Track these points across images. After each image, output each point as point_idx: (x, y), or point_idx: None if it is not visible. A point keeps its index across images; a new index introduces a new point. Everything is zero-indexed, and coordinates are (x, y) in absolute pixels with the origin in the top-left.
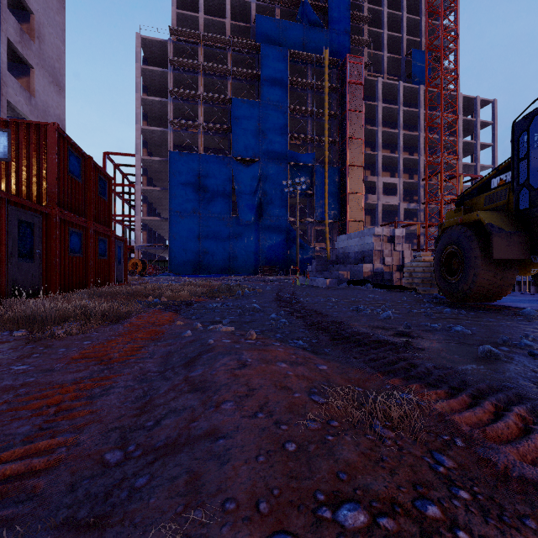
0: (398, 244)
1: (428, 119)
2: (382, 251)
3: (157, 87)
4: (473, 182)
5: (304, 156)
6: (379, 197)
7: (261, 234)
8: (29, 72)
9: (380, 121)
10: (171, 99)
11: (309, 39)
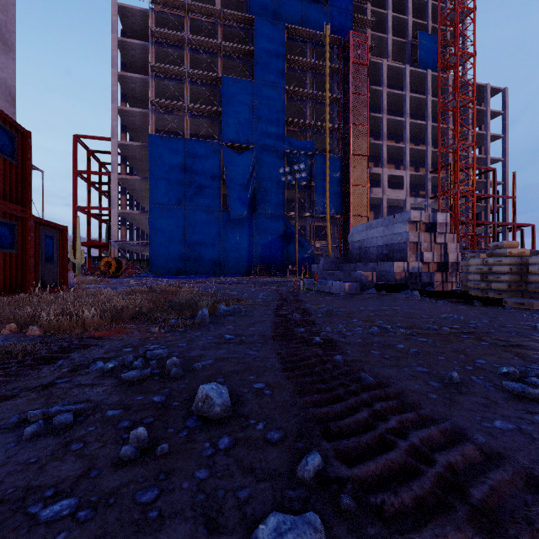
0: (440, 234)
1: (435, 108)
2: (419, 244)
3: (138, 65)
4: (482, 177)
5: (303, 144)
6: (384, 191)
7: (254, 230)
8: None
9: (385, 107)
10: (153, 76)
11: (308, 17)
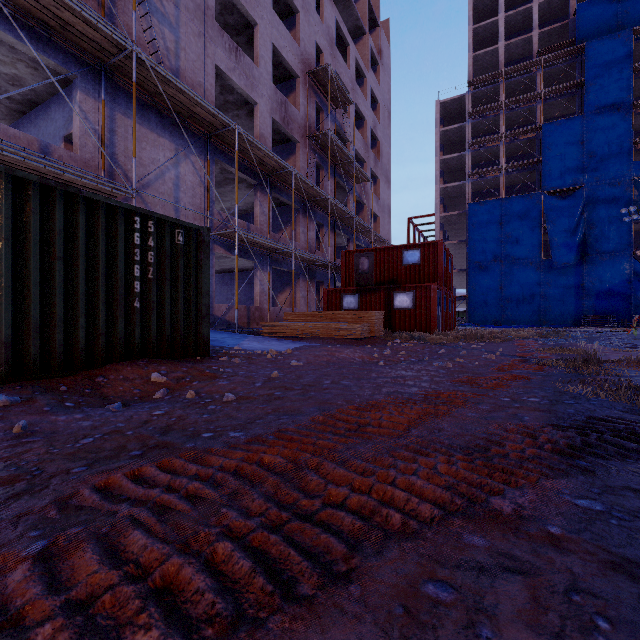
0: None
1: None
2: None
3: (453, 141)
4: None
5: None
6: None
7: (584, 277)
8: (375, 182)
9: None
10: (469, 150)
11: None
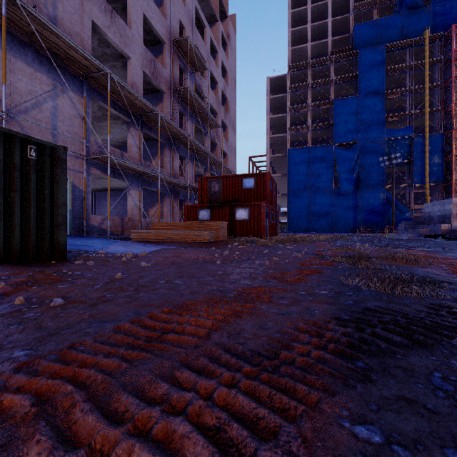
0: None
1: None
2: None
3: (278, 106)
4: None
5: (402, 131)
6: None
7: (358, 201)
8: (225, 129)
9: None
10: (289, 113)
11: (408, 24)
